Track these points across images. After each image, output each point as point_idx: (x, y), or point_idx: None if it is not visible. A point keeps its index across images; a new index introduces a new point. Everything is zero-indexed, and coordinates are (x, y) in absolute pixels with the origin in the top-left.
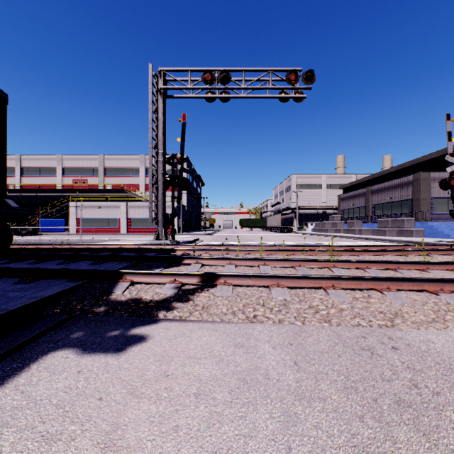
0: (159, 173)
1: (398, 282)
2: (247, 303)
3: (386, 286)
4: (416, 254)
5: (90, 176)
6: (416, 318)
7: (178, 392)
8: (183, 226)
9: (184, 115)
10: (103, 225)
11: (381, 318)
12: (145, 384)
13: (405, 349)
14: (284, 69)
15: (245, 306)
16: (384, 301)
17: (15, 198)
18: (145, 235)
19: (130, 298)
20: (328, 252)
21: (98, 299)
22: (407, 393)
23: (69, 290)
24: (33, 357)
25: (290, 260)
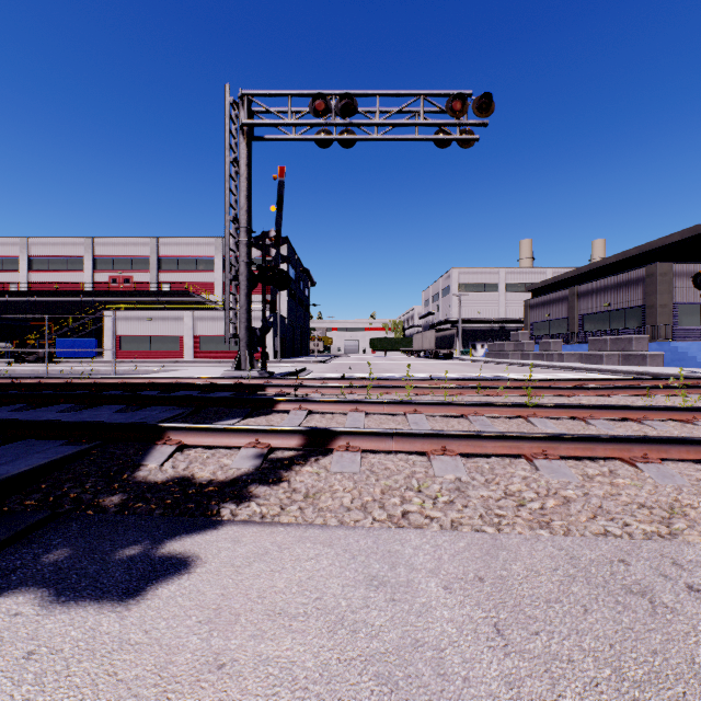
0: (240, 262)
1: (660, 446)
2: (390, 487)
3: (640, 454)
4: (663, 393)
5: (136, 270)
6: None
7: None
8: (282, 349)
9: (281, 169)
10: (156, 347)
11: (647, 519)
12: (168, 694)
13: None
14: (444, 93)
15: (386, 493)
16: (642, 481)
17: (19, 305)
18: (221, 363)
19: (173, 476)
20: (519, 391)
21: (114, 477)
22: None
23: (61, 461)
24: None
25: (459, 404)
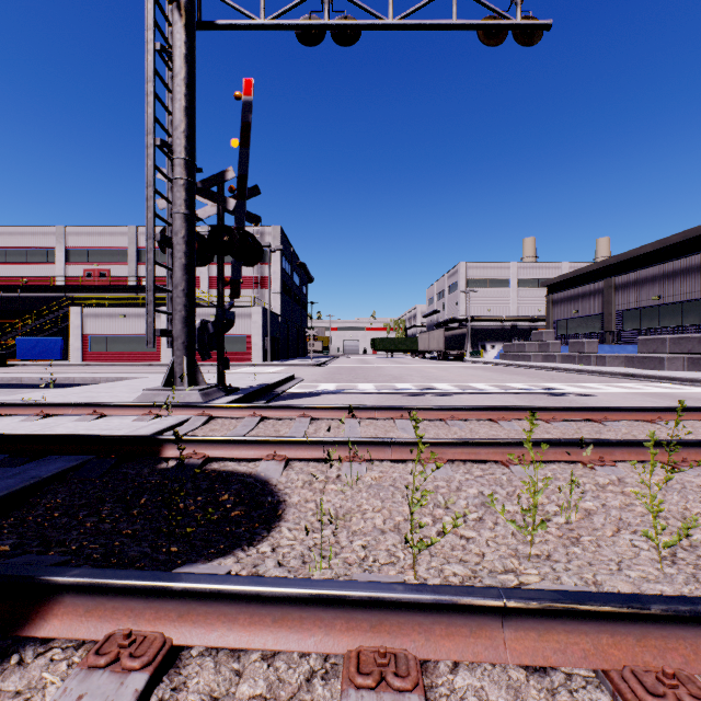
0: (174, 214)
1: None
2: None
3: None
4: None
5: (114, 263)
6: None
7: None
8: (274, 350)
9: (247, 83)
10: (130, 348)
11: None
12: None
13: None
14: None
15: None
16: None
17: None
18: (201, 367)
19: None
20: None
21: None
22: None
23: None
24: None
25: None
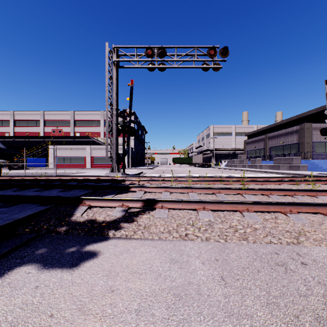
0: (113, 123)
1: (298, 206)
2: (180, 224)
3: (289, 210)
4: (305, 183)
5: (64, 126)
6: (316, 237)
7: (121, 308)
8: (131, 163)
9: (131, 80)
10: (73, 162)
11: (288, 236)
12: (93, 300)
13: (313, 264)
14: (206, 47)
15: (178, 226)
16: (289, 221)
17: (9, 142)
18: (103, 169)
19: (87, 219)
20: (239, 182)
21: (62, 220)
22: (324, 309)
23: (39, 213)
24: (1, 272)
25: (211, 188)
